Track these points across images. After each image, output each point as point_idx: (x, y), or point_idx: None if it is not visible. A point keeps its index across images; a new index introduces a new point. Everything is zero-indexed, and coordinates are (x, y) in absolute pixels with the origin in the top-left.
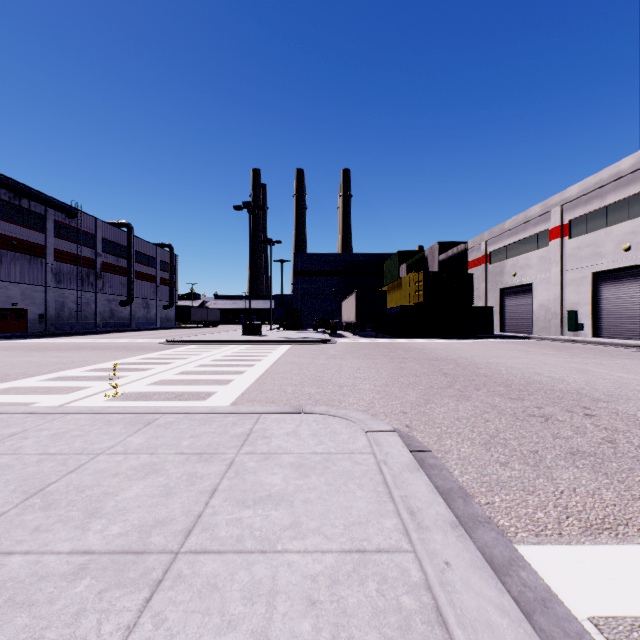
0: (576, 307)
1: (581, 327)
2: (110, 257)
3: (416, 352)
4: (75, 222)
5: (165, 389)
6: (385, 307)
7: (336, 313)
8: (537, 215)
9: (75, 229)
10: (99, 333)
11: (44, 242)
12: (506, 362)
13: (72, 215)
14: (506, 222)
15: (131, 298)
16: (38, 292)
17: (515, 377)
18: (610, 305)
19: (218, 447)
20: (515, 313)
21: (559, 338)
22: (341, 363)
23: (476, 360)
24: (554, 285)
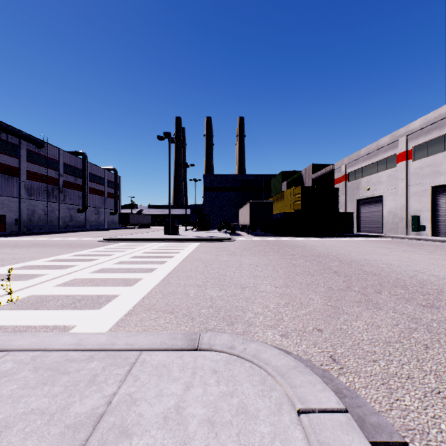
0: (418, 213)
1: (423, 228)
2: (70, 177)
3: (300, 249)
4: (43, 151)
5: (69, 291)
6: (272, 213)
7: (234, 218)
8: (386, 144)
9: (43, 156)
10: (59, 232)
11: (19, 165)
12: (381, 259)
13: (40, 145)
14: (361, 150)
15: (85, 207)
16: (14, 202)
17: (402, 276)
18: None
19: None
20: (368, 218)
21: (407, 237)
22: (241, 260)
23: (354, 257)
24: (400, 196)
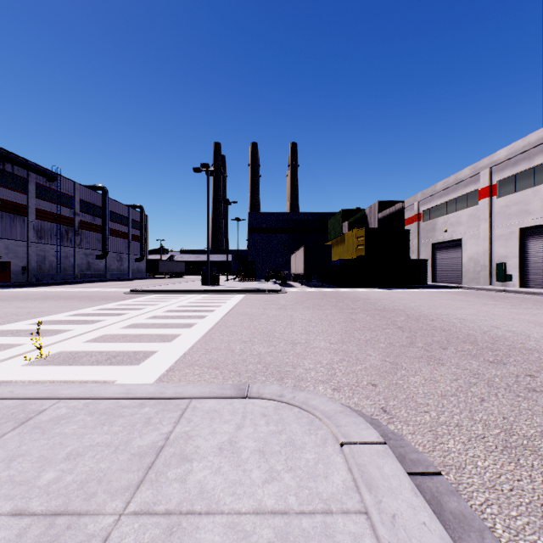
0: (504, 260)
1: (509, 278)
2: (87, 216)
3: (362, 302)
4: (55, 185)
5: (101, 348)
6: (330, 260)
7: (285, 265)
8: (467, 177)
9: (55, 191)
10: (75, 283)
11: (26, 202)
12: (454, 313)
13: (52, 179)
14: (437, 184)
15: (106, 252)
16: (21, 247)
17: (475, 331)
18: (537, 258)
19: (96, 490)
20: (446, 265)
21: (490, 288)
22: (292, 314)
23: (424, 311)
24: (483, 240)
